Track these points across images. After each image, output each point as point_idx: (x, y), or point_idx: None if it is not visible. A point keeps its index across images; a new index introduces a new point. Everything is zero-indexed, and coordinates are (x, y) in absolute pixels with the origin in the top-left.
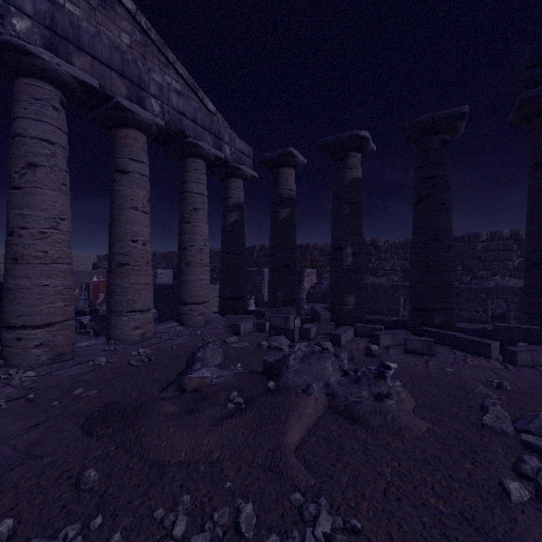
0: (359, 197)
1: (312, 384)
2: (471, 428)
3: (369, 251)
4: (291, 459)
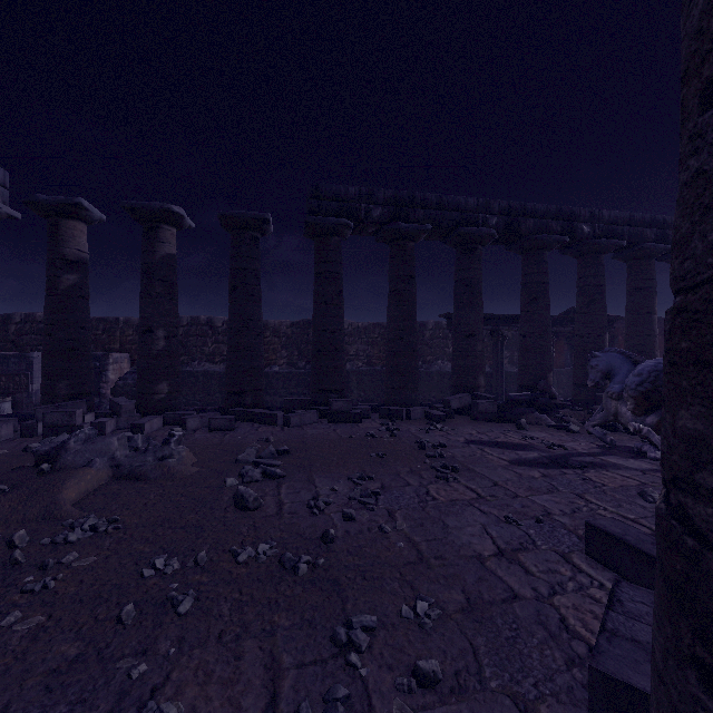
0: (174, 276)
1: (96, 458)
2: (229, 465)
3: (205, 333)
4: (67, 507)
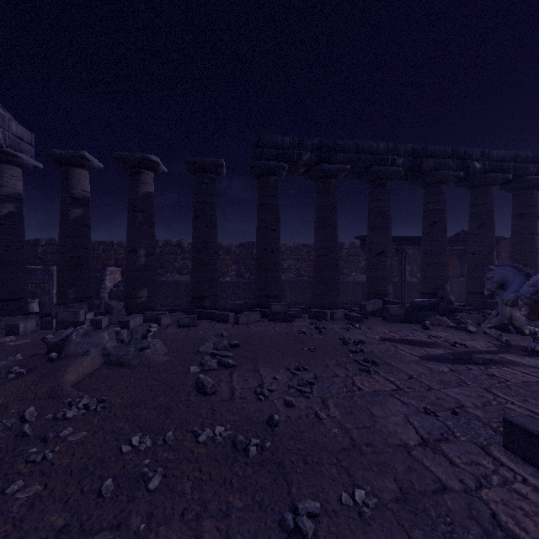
0: (152, 208)
1: (91, 349)
2: (192, 355)
3: (175, 252)
4: (67, 388)
